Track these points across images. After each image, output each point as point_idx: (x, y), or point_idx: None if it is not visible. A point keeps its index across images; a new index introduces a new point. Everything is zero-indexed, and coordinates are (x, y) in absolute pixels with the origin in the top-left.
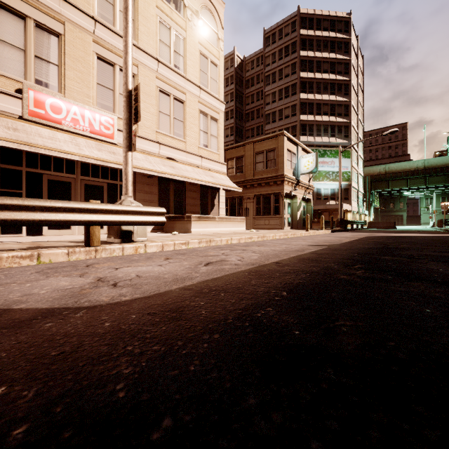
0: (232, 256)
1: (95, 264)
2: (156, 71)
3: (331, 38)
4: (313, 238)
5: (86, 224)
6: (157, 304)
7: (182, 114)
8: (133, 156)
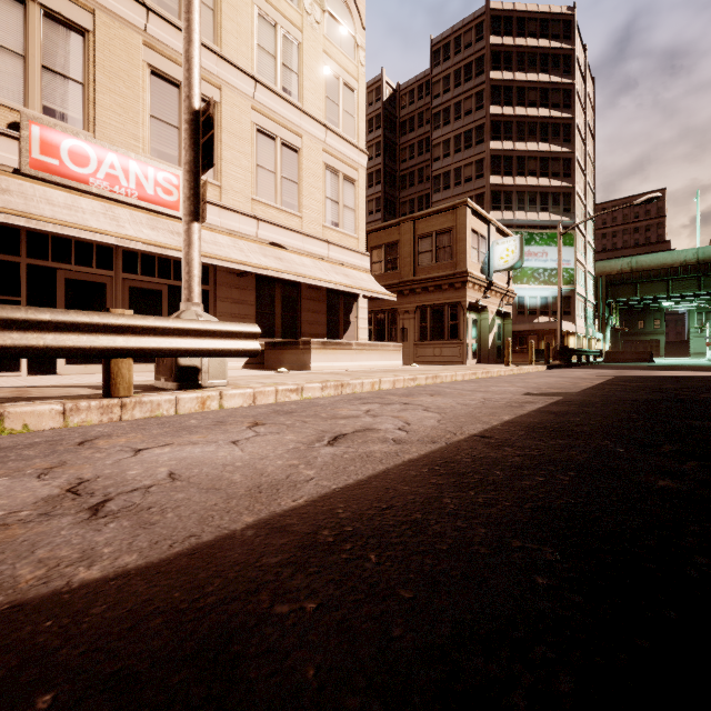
0: (385, 418)
1: (101, 437)
2: (251, 97)
3: (542, 50)
4: (525, 380)
5: (103, 355)
6: (167, 608)
7: (296, 170)
8: (212, 239)
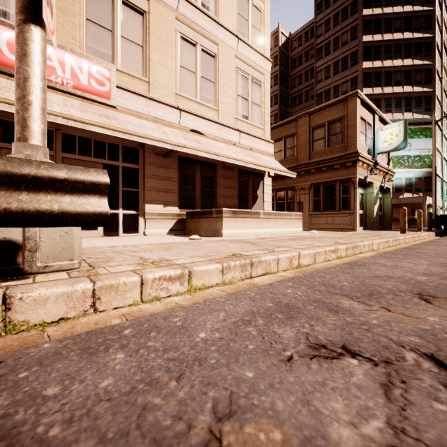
0: None
1: None
2: (175, 9)
3: None
4: None
5: None
6: None
7: (213, 71)
8: (139, 123)
